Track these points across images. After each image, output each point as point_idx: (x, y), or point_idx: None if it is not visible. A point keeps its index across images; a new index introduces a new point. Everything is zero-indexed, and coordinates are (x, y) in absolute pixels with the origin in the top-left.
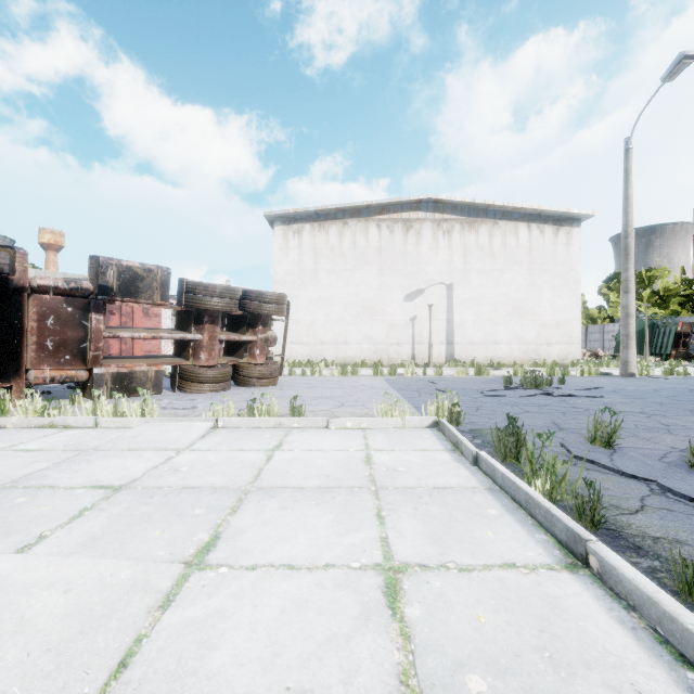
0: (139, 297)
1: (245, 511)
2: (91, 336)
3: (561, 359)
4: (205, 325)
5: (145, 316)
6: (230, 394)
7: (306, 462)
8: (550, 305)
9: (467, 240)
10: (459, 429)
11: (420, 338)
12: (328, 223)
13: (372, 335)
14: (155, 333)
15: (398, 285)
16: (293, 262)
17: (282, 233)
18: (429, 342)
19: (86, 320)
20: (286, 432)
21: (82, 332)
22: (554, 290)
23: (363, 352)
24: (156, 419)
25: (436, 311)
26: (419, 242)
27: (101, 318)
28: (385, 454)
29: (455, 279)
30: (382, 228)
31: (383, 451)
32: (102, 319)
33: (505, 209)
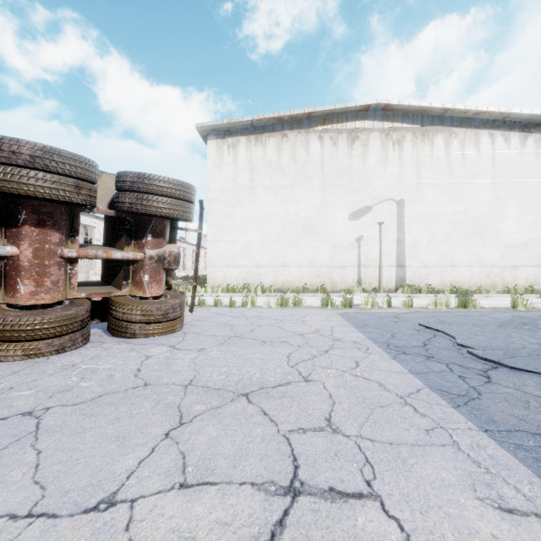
0: None
1: None
2: None
3: (529, 284)
4: (22, 228)
5: None
6: (53, 366)
7: None
8: (516, 222)
9: (420, 150)
10: None
11: (366, 261)
12: (265, 136)
13: (313, 257)
14: None
15: (342, 202)
16: (227, 179)
17: (216, 148)
18: (379, 264)
19: None
20: None
21: None
22: (521, 205)
23: (304, 276)
24: None
25: (385, 231)
26: (365, 154)
27: None
28: None
29: (407, 194)
30: (324, 139)
31: None
32: None
33: (465, 115)
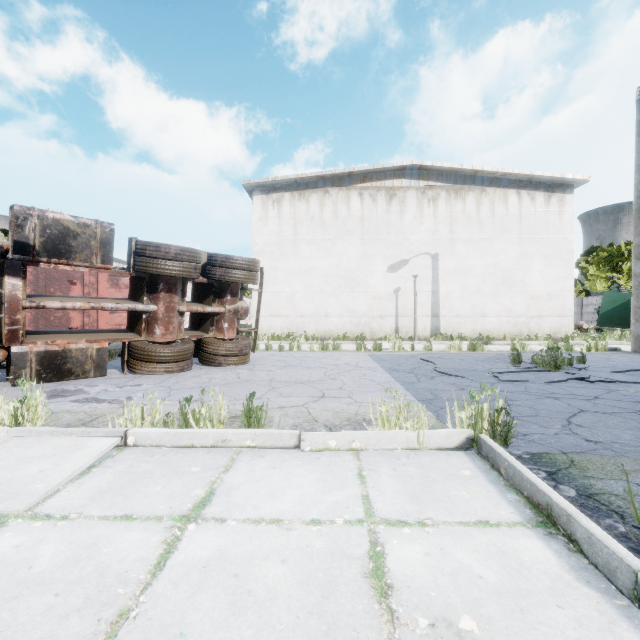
0: (72, 258)
1: None
2: (4, 306)
3: (553, 332)
4: (160, 294)
5: (115, 287)
6: (187, 376)
7: (238, 578)
8: (541, 275)
9: (454, 208)
10: (512, 454)
11: (404, 311)
12: (308, 192)
13: (354, 308)
14: (95, 303)
15: (381, 256)
16: (272, 233)
17: (261, 203)
18: (414, 314)
19: None
20: (231, 457)
21: None
22: (546, 259)
23: (345, 326)
24: (33, 431)
25: (421, 283)
26: (402, 211)
27: (18, 283)
28: (410, 543)
29: (441, 249)
30: (364, 196)
31: (402, 528)
32: (20, 284)
33: (494, 176)
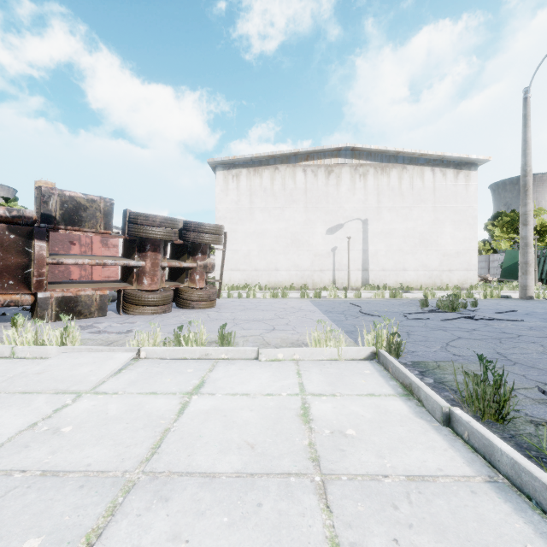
0: (82, 226)
1: (107, 546)
2: (34, 262)
3: (460, 283)
4: (147, 253)
5: (105, 246)
6: (169, 316)
7: (227, 417)
8: (451, 237)
9: (380, 182)
10: (400, 362)
11: (339, 266)
12: (261, 169)
13: (299, 263)
14: (99, 260)
15: (321, 221)
16: (232, 202)
17: (223, 177)
18: (348, 269)
19: (29, 247)
20: (212, 364)
21: (26, 258)
22: (455, 224)
23: (291, 278)
24: (75, 348)
25: (353, 243)
26: (338, 184)
27: (44, 245)
28: (325, 403)
29: (370, 215)
30: (307, 172)
31: (322, 397)
32: (45, 246)
33: (413, 156)
